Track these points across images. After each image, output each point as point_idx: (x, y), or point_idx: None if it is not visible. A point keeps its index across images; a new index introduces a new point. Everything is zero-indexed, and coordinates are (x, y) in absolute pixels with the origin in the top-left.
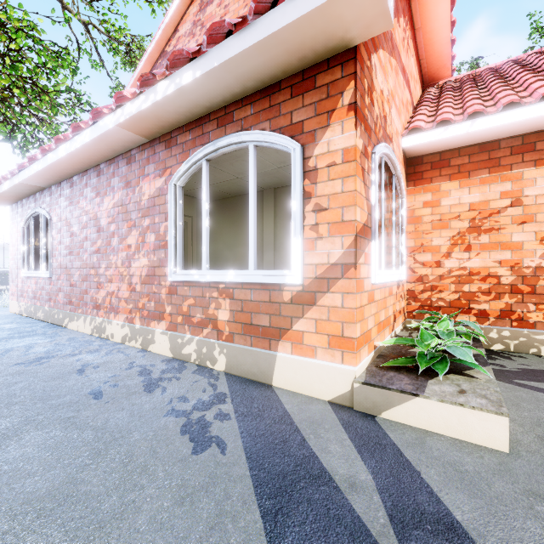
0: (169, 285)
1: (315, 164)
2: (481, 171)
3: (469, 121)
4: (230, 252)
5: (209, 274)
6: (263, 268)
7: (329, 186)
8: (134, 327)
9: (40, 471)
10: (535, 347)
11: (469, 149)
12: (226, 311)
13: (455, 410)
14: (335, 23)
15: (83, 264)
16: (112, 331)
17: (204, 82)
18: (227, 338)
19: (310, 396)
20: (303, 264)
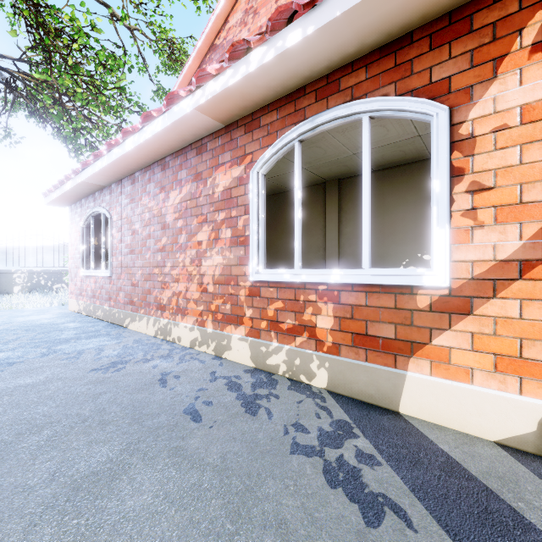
0: (250, 285)
1: (471, 130)
2: None
3: None
4: (286, 250)
5: (305, 274)
6: (324, 266)
7: (496, 157)
8: (206, 331)
9: (175, 539)
10: None
11: None
12: (328, 317)
13: None
14: None
15: (146, 263)
16: (179, 334)
17: (314, 40)
18: (330, 350)
19: (463, 432)
20: (451, 261)
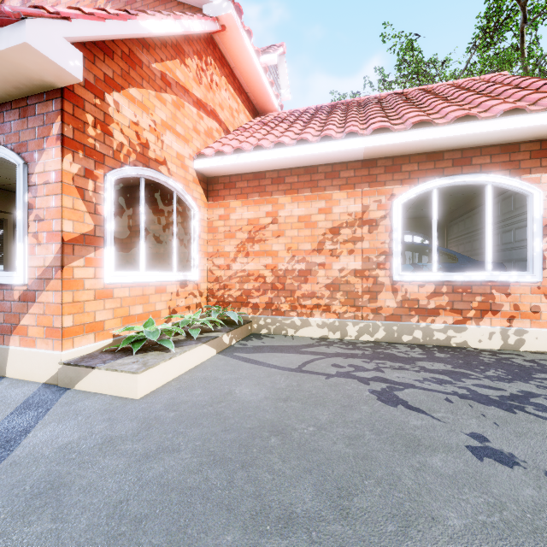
0: None
1: (36, 180)
2: (255, 194)
3: (236, 154)
4: None
5: None
6: None
7: (45, 201)
8: None
9: None
10: (285, 329)
11: (248, 176)
12: None
13: (113, 374)
14: (23, 68)
15: None
16: None
17: None
18: None
19: (32, 381)
20: (28, 267)
